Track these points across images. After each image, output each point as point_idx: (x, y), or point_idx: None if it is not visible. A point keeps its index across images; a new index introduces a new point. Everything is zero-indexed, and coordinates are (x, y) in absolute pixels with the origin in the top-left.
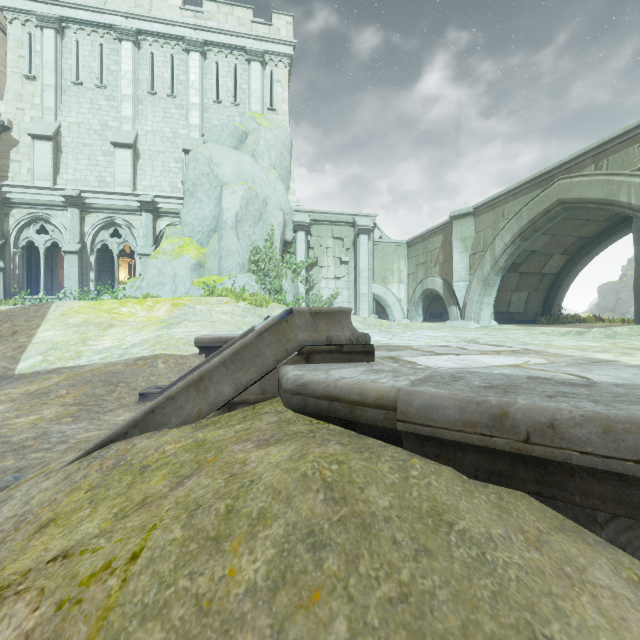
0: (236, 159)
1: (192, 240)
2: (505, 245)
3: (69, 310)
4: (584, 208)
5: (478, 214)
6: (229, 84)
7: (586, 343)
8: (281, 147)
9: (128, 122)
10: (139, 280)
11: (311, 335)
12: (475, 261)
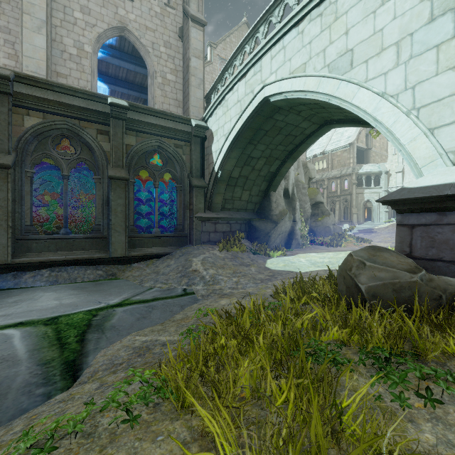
0: None
1: None
2: None
3: None
4: None
5: None
6: None
7: None
8: None
9: None
10: None
11: None
12: None
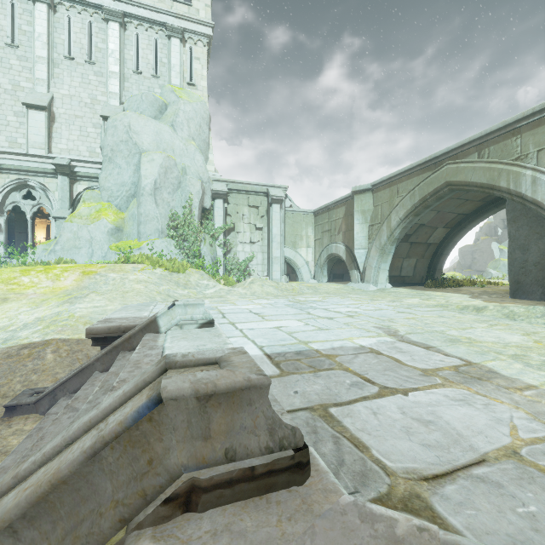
0: (155, 128)
1: (111, 204)
2: (400, 219)
3: None
4: (468, 190)
5: (376, 190)
6: (149, 56)
7: (504, 335)
8: (200, 120)
9: (42, 84)
10: (53, 243)
11: (195, 452)
12: (373, 231)
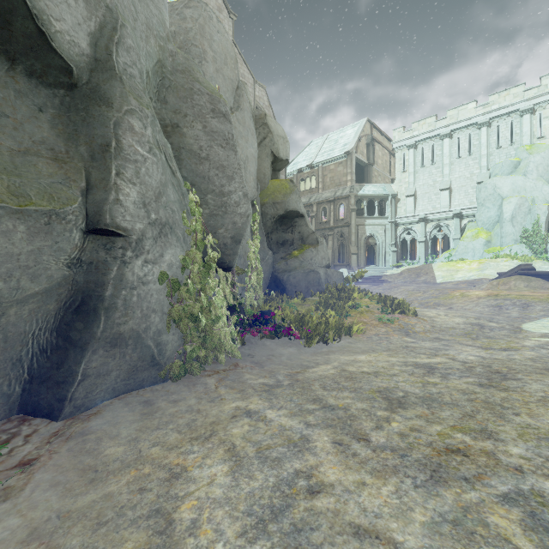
0: (511, 181)
1: (482, 229)
2: None
3: (439, 266)
4: None
5: None
6: (506, 134)
7: None
8: (547, 162)
9: (446, 176)
10: (454, 251)
11: (523, 267)
12: None
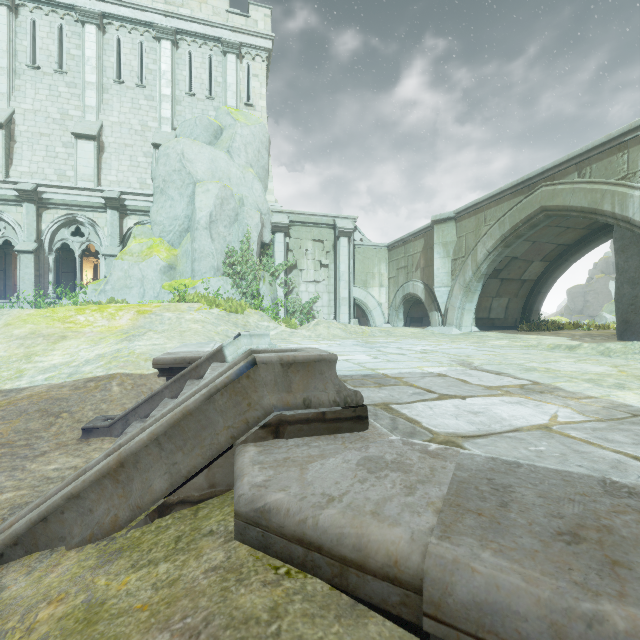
0: (210, 155)
1: (162, 240)
2: (487, 251)
3: (15, 319)
4: (567, 216)
5: (460, 219)
6: (203, 76)
7: (588, 367)
8: (259, 144)
9: (91, 112)
10: (103, 283)
11: (281, 398)
12: (457, 267)
